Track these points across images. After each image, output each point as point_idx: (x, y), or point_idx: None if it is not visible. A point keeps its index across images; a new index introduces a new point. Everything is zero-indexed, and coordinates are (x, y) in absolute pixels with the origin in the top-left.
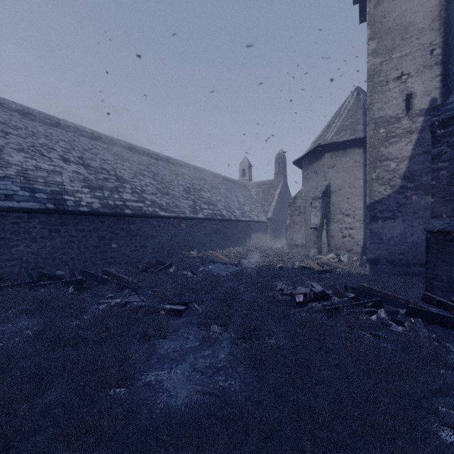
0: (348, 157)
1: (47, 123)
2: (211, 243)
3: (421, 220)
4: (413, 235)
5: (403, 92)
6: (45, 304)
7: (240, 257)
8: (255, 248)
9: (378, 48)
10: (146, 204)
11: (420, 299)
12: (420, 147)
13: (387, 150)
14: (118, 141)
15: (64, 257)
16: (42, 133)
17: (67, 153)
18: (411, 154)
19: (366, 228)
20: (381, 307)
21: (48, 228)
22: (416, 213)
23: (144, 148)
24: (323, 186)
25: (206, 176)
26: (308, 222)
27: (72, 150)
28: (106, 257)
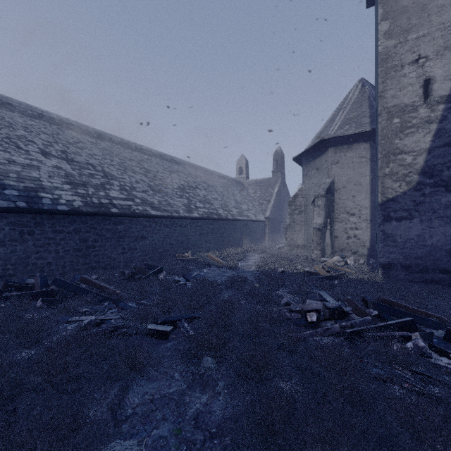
0: (353, 152)
1: (29, 115)
2: (206, 244)
3: (441, 221)
4: (433, 238)
5: (421, 77)
6: None
7: (238, 258)
8: (252, 249)
9: (391, 29)
10: (136, 202)
11: None
12: (440, 138)
13: (402, 142)
14: (108, 136)
15: (38, 262)
16: (20, 125)
17: (48, 146)
18: (429, 146)
19: (373, 229)
20: (414, 329)
21: (19, 229)
22: (436, 212)
23: (136, 144)
24: (326, 184)
25: (201, 173)
26: (309, 221)
27: (55, 143)
28: (89, 261)
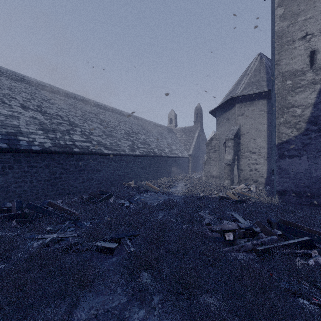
0: (254, 107)
1: (13, 78)
2: (145, 175)
3: None
4: (317, 171)
5: (308, 49)
6: None
7: (169, 185)
8: (179, 178)
9: (285, 13)
10: (93, 144)
11: None
12: None
13: (294, 99)
14: (73, 95)
15: (17, 189)
16: (6, 86)
17: (27, 102)
18: (315, 101)
19: (269, 163)
20: (312, 247)
21: (1, 164)
22: (320, 152)
23: (94, 101)
24: (234, 130)
25: (142, 123)
26: (221, 158)
27: (32, 99)
28: (57, 188)
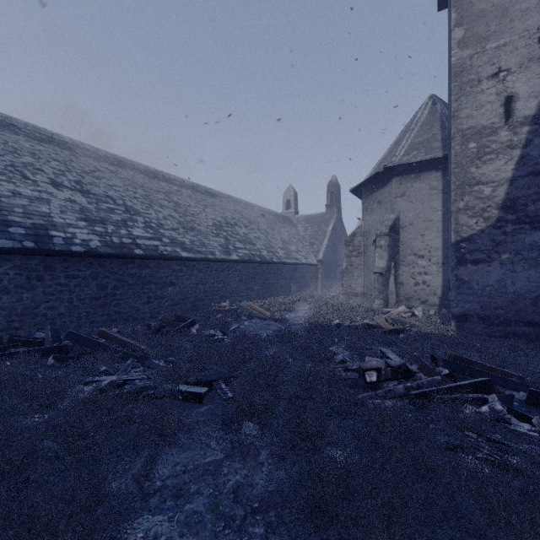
0: (422, 183)
1: (36, 138)
2: (247, 292)
3: (525, 264)
4: (516, 284)
5: (502, 94)
6: (4, 387)
7: (285, 309)
8: (302, 298)
9: (467, 37)
10: (163, 242)
11: (539, 375)
12: (524, 166)
13: (479, 171)
14: (130, 163)
15: (49, 312)
16: (27, 150)
17: (60, 176)
18: (511, 176)
19: (445, 273)
20: (490, 391)
21: (26, 274)
22: (519, 254)
23: (164, 172)
24: (390, 220)
25: (241, 208)
26: (370, 265)
27: (68, 172)
28: (109, 311)
